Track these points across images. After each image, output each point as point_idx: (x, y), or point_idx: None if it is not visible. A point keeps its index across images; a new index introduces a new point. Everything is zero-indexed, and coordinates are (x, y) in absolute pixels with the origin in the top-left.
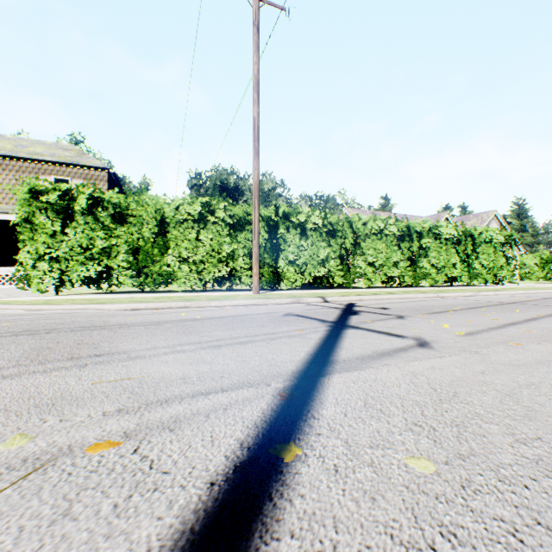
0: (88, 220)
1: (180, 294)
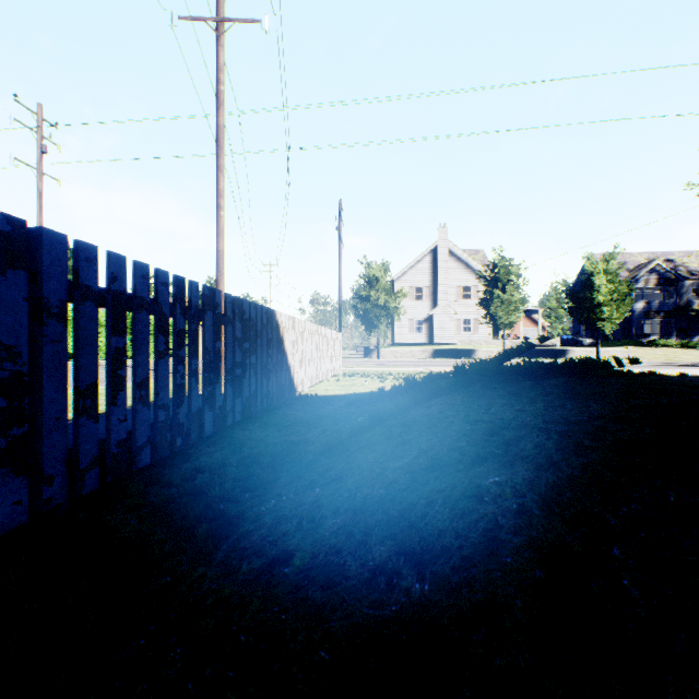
0: None
1: None
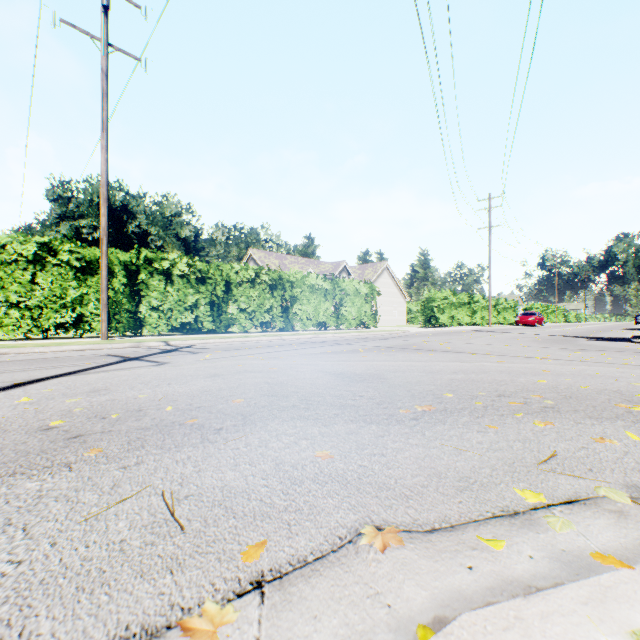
0: None
1: (6, 342)
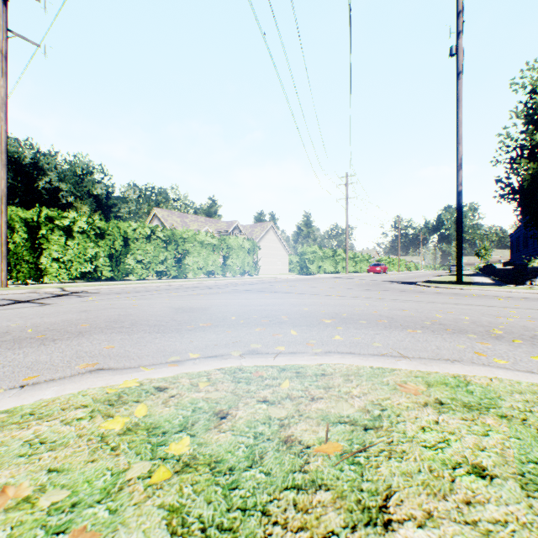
0: None
1: None
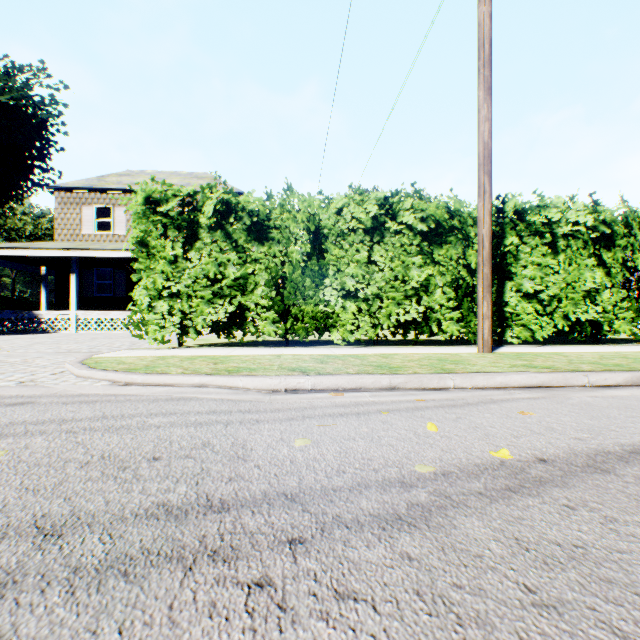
0: (216, 237)
1: (348, 350)
